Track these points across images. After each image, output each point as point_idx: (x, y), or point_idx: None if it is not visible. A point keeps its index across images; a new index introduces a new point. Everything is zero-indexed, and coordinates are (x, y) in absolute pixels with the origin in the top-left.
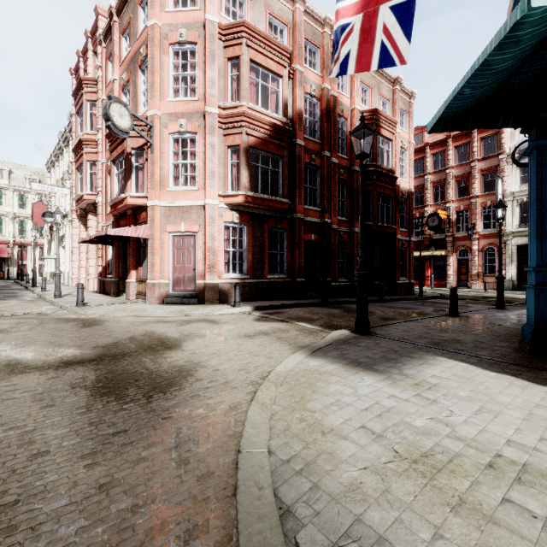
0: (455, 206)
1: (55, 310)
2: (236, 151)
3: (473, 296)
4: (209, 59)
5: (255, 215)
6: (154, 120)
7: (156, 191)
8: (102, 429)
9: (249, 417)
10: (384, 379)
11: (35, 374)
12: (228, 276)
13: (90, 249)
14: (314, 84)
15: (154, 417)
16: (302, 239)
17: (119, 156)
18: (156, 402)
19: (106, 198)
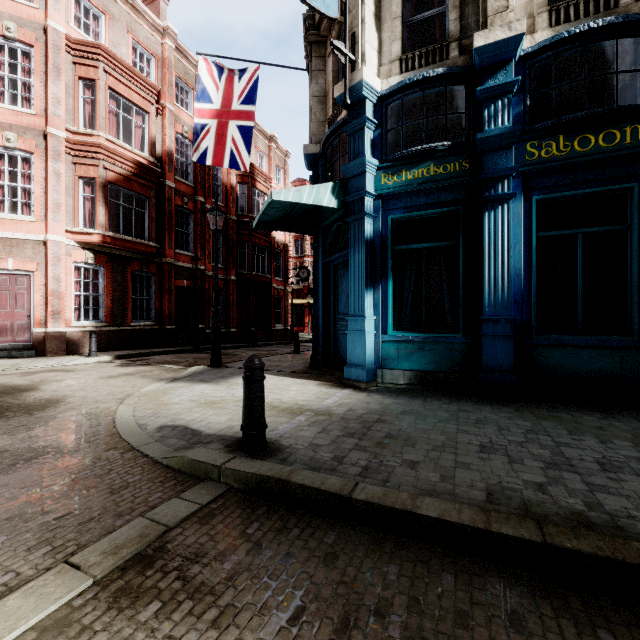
0: None
1: None
2: (90, 183)
3: None
4: (53, 72)
5: (115, 256)
6: None
7: None
8: (2, 427)
9: (119, 409)
10: (213, 385)
11: None
12: (79, 324)
13: None
14: (187, 125)
15: (43, 419)
16: (172, 285)
17: None
18: (40, 414)
19: None
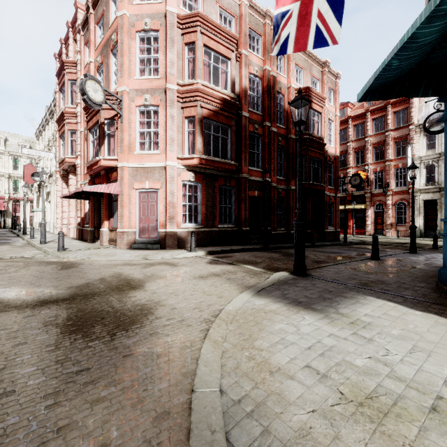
0: (373, 168)
1: (40, 254)
2: (192, 121)
3: (388, 242)
4: (170, 44)
5: (207, 175)
6: (123, 95)
7: (125, 154)
8: (67, 367)
9: (202, 355)
10: (322, 318)
11: (13, 313)
12: (185, 226)
13: (70, 203)
14: (257, 66)
15: (115, 355)
16: (247, 195)
17: (94, 126)
18: (119, 340)
19: (84, 161)
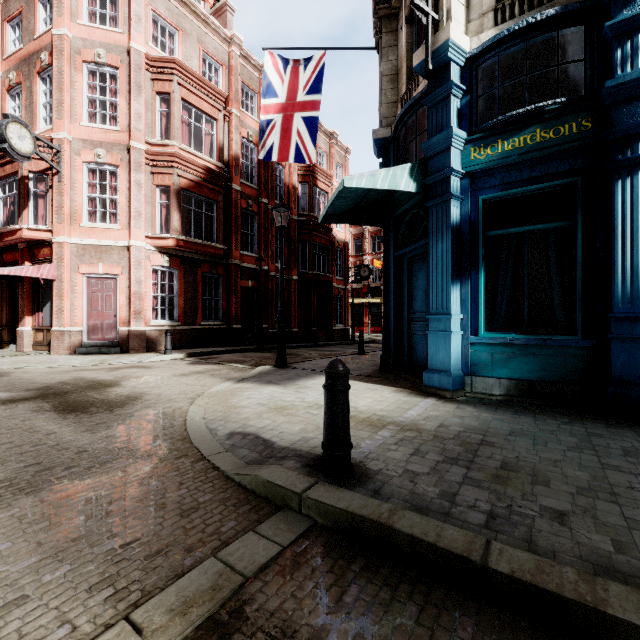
0: None
1: None
2: (166, 191)
3: None
4: (135, 90)
5: (187, 259)
6: (62, 144)
7: (66, 225)
8: (86, 423)
9: (190, 410)
10: (281, 387)
11: None
12: (157, 323)
13: None
14: (252, 129)
15: (122, 416)
16: (238, 285)
17: (7, 176)
18: (119, 412)
19: None
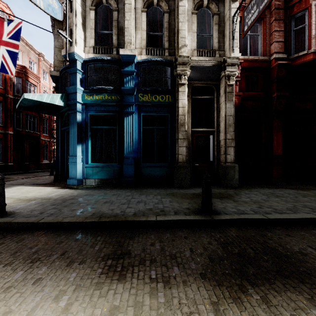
0: None
1: None
2: None
3: None
4: None
5: None
6: None
7: None
8: None
9: None
10: None
11: None
12: None
13: None
14: None
15: None
16: None
17: None
18: None
19: None
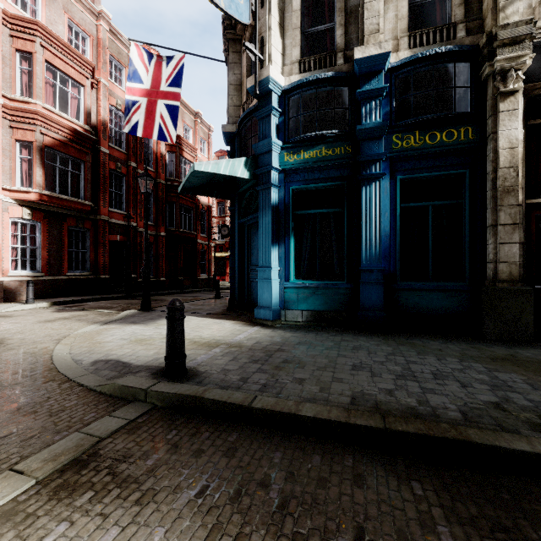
0: None
1: None
2: (27, 146)
3: None
4: None
5: (51, 213)
6: None
7: None
8: None
9: (56, 348)
10: (143, 325)
11: None
12: (16, 274)
13: None
14: (120, 99)
15: None
16: (106, 239)
17: None
18: None
19: None
